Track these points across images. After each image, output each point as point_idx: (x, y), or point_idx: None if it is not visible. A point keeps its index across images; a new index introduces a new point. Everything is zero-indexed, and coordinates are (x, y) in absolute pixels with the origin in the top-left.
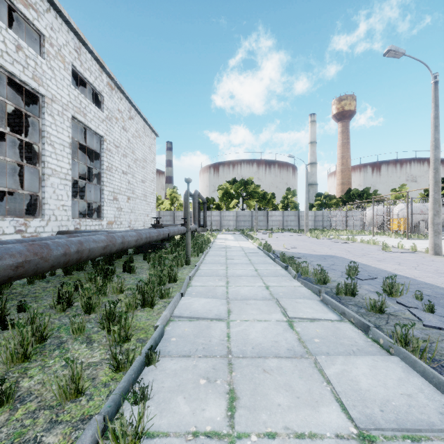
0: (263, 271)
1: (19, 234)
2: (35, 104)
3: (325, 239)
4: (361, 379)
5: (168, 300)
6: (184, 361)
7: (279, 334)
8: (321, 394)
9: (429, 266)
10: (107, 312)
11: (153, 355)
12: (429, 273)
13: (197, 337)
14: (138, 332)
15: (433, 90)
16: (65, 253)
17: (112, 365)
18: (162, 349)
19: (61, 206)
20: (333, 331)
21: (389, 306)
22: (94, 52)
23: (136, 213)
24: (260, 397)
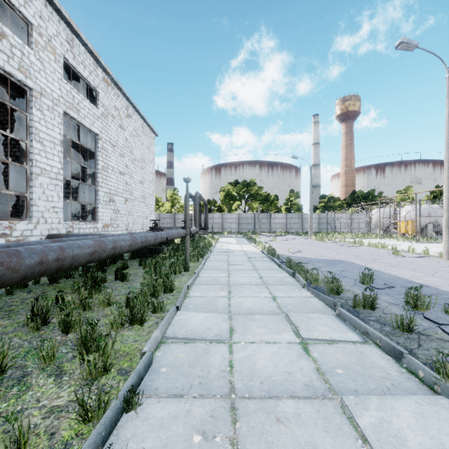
0: (269, 279)
1: (3, 238)
2: (22, 98)
3: (330, 243)
4: (408, 434)
5: (162, 314)
6: (174, 403)
7: (293, 362)
8: None
9: (447, 273)
10: (83, 336)
11: (134, 398)
12: None
13: (192, 367)
14: (121, 359)
15: (447, 85)
16: (41, 261)
17: (78, 414)
18: (148, 385)
19: (51, 208)
20: (357, 358)
21: (419, 325)
22: (87, 44)
23: (134, 215)
24: None
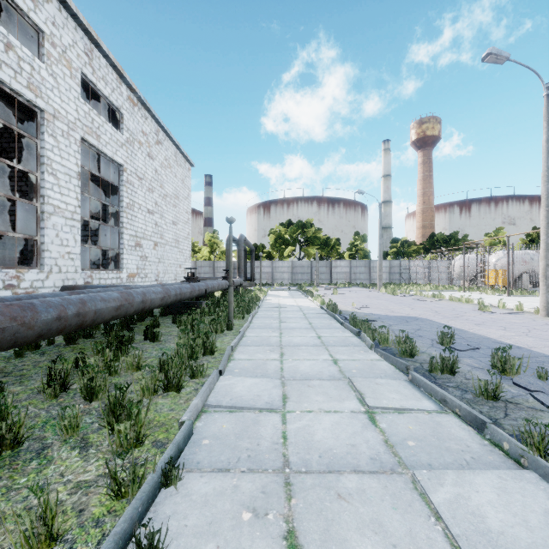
0: (329, 339)
1: (9, 290)
2: (32, 121)
3: (404, 296)
4: (488, 511)
5: (202, 380)
6: (219, 478)
7: (357, 434)
8: (429, 539)
9: (544, 332)
10: (112, 402)
11: (173, 471)
12: (547, 341)
13: (239, 438)
14: (156, 430)
15: (545, 105)
16: (59, 317)
17: (110, 489)
18: (189, 458)
19: (66, 254)
20: (432, 429)
21: (507, 391)
22: (110, 56)
23: (165, 263)
24: (335, 546)
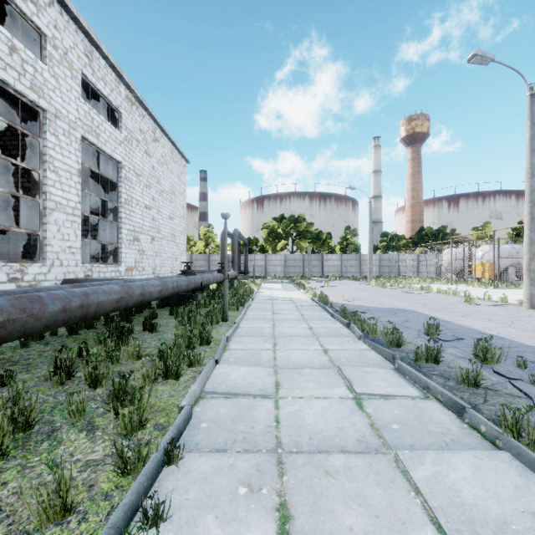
0: (320, 330)
1: (14, 283)
2: (34, 121)
3: (393, 289)
4: (463, 486)
5: (199, 368)
6: (217, 458)
7: (345, 418)
8: (409, 511)
9: (526, 323)
10: (116, 388)
11: (175, 451)
12: (528, 332)
13: (235, 422)
14: (157, 415)
15: (528, 105)
16: (64, 309)
17: (117, 466)
18: (188, 440)
19: (67, 248)
20: (416, 414)
21: (486, 379)
22: (109, 57)
23: (162, 256)
24: (323, 517)
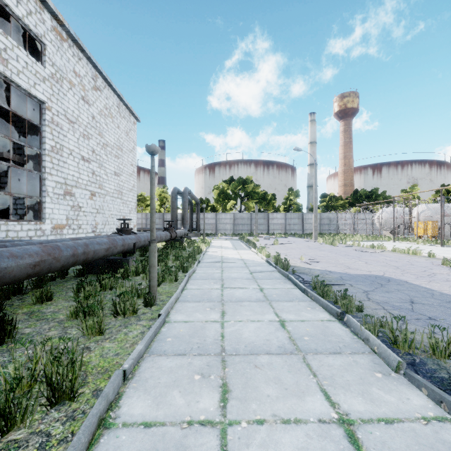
0: (299, 328)
1: None
2: None
3: (343, 247)
4: None
5: None
6: None
7: None
8: None
9: None
10: None
11: None
12: None
13: None
14: None
15: None
16: None
17: None
18: None
19: None
20: None
21: None
22: None
23: (105, 214)
24: None
